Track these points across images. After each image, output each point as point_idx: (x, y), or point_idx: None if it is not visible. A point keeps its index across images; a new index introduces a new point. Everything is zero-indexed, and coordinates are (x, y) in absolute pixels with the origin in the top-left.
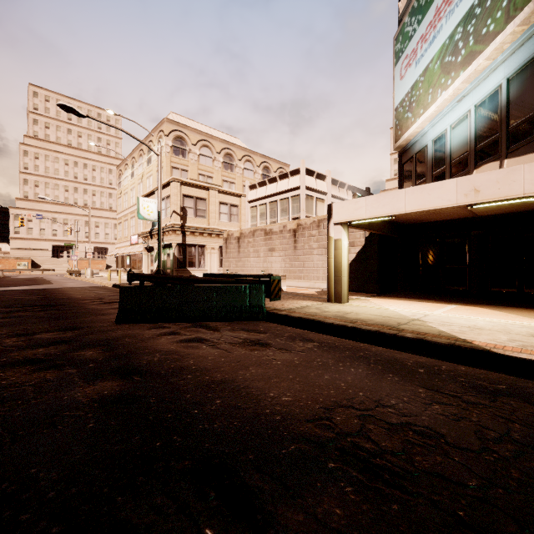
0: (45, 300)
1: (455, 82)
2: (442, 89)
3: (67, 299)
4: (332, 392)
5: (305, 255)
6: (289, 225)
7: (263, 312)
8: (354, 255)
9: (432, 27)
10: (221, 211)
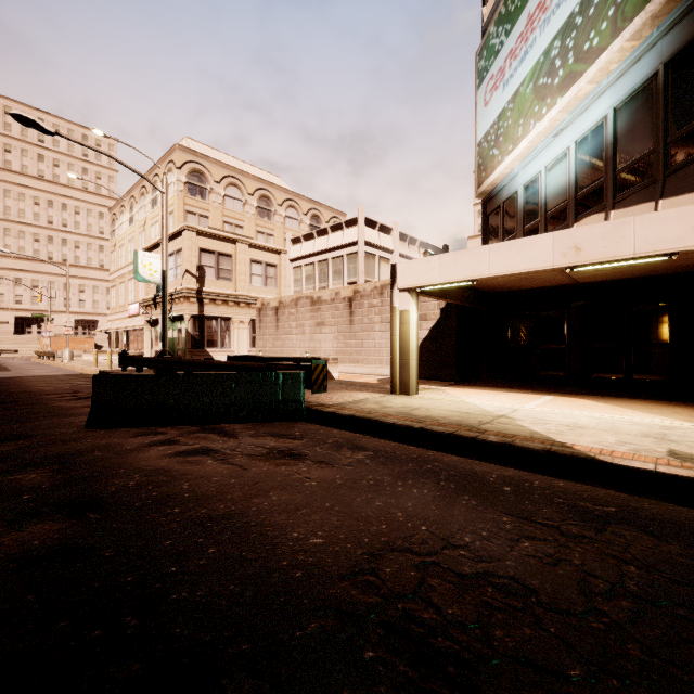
0: None
1: (551, 110)
2: (536, 120)
3: (23, 394)
4: (383, 527)
5: (364, 332)
6: (343, 292)
7: (301, 409)
8: (426, 332)
9: (523, 40)
10: (253, 272)
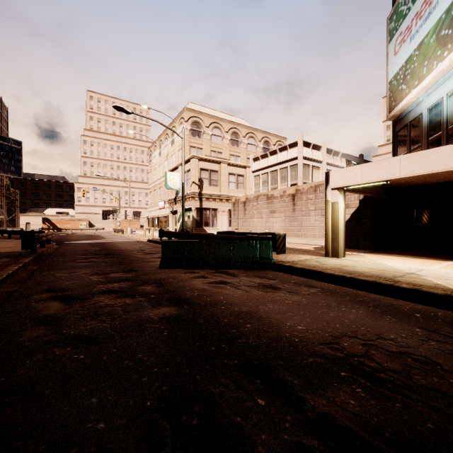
0: (105, 251)
1: (451, 53)
2: (438, 61)
3: (120, 250)
4: (338, 326)
5: (303, 216)
6: (288, 191)
7: (270, 263)
8: (348, 216)
9: (427, 4)
10: (230, 180)
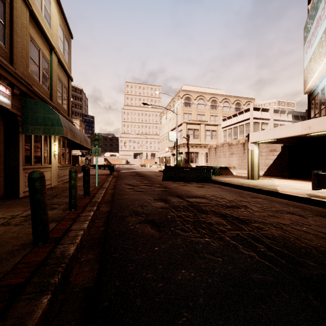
0: (139, 175)
1: (322, 63)
2: (318, 65)
3: (145, 175)
4: (211, 194)
5: None
6: (240, 141)
7: (210, 180)
8: (275, 156)
9: (315, 30)
10: (206, 134)
